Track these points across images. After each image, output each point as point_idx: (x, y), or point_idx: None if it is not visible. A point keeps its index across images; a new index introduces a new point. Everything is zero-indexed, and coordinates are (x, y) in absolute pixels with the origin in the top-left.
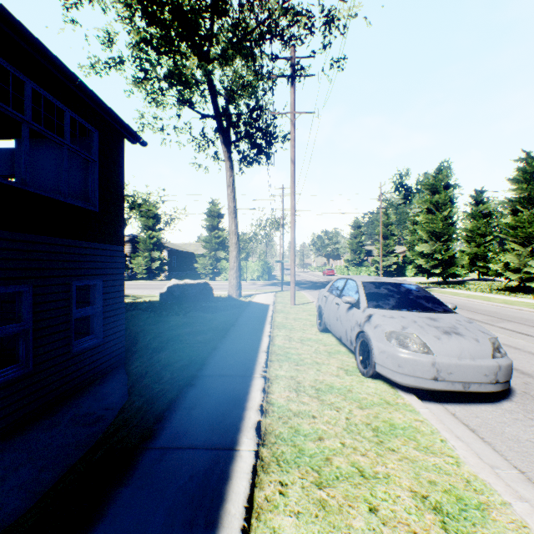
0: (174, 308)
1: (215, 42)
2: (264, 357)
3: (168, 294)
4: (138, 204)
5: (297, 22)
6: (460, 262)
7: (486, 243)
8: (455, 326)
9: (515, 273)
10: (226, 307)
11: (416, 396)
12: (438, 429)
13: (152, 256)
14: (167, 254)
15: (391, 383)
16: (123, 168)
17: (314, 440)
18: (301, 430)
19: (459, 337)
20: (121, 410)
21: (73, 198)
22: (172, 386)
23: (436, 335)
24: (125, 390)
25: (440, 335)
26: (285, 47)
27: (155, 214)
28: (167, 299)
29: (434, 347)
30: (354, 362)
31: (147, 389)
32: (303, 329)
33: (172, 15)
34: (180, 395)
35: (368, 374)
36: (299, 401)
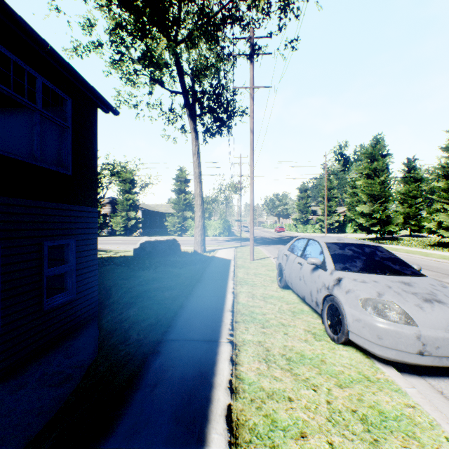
0: (146, 262)
1: (182, 24)
2: (229, 317)
3: (140, 250)
4: (117, 171)
5: (256, 5)
6: (395, 221)
7: (416, 204)
8: (433, 292)
9: (447, 230)
10: (192, 262)
11: (393, 367)
12: (437, 420)
13: (128, 216)
14: (141, 214)
15: (364, 351)
16: (96, 135)
17: (296, 438)
18: (278, 421)
19: (442, 306)
20: (86, 374)
21: (50, 163)
22: (136, 353)
23: (417, 303)
24: (95, 345)
25: (421, 303)
26: (245, 30)
27: (131, 179)
28: (139, 254)
29: (417, 318)
30: (320, 324)
31: (113, 350)
32: (264, 286)
33: (143, 1)
34: (143, 366)
35: (339, 341)
36: (271, 376)
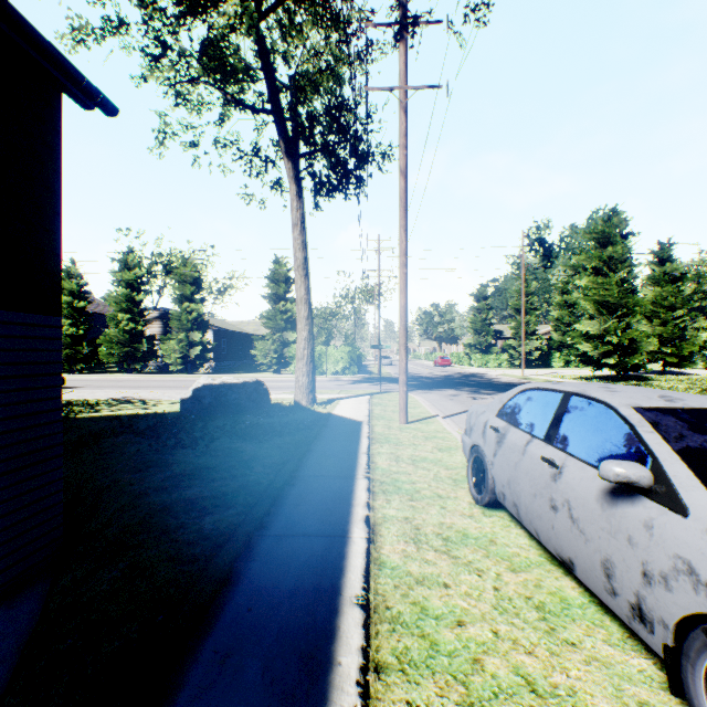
0: (196, 428)
1: None
2: (355, 640)
3: (193, 402)
4: (176, 266)
5: None
6: (645, 347)
7: (674, 319)
8: None
9: None
10: (287, 427)
11: None
12: None
13: (190, 339)
14: (213, 337)
15: None
16: (56, 151)
17: None
18: None
19: None
20: None
21: None
22: None
23: None
24: (6, 671)
25: None
26: None
27: (195, 278)
28: (191, 409)
29: None
30: (652, 682)
31: None
32: (439, 497)
33: None
34: None
35: None
36: None
